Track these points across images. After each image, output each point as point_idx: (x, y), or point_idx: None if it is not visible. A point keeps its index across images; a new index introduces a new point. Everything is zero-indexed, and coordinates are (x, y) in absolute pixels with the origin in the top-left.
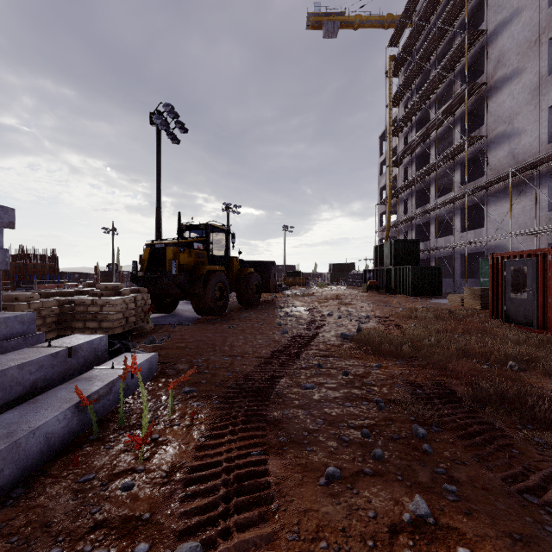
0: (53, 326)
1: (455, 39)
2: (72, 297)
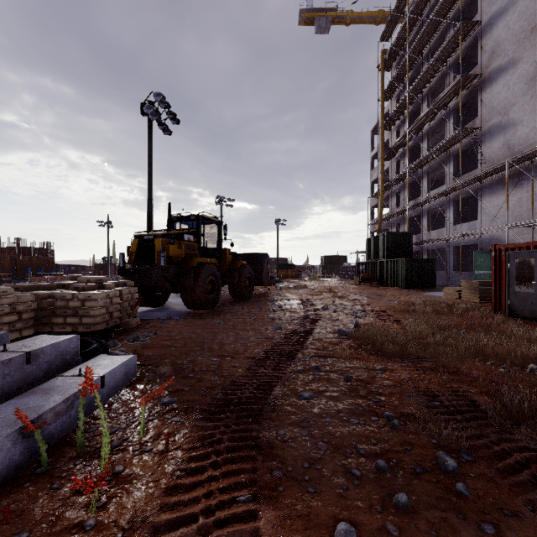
0: (30, 322)
1: (448, 31)
2: (53, 290)
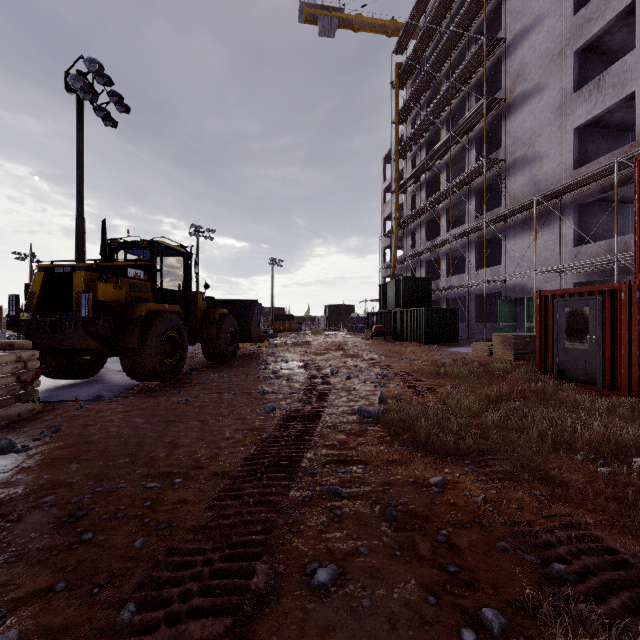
0: None
1: (470, 48)
2: None
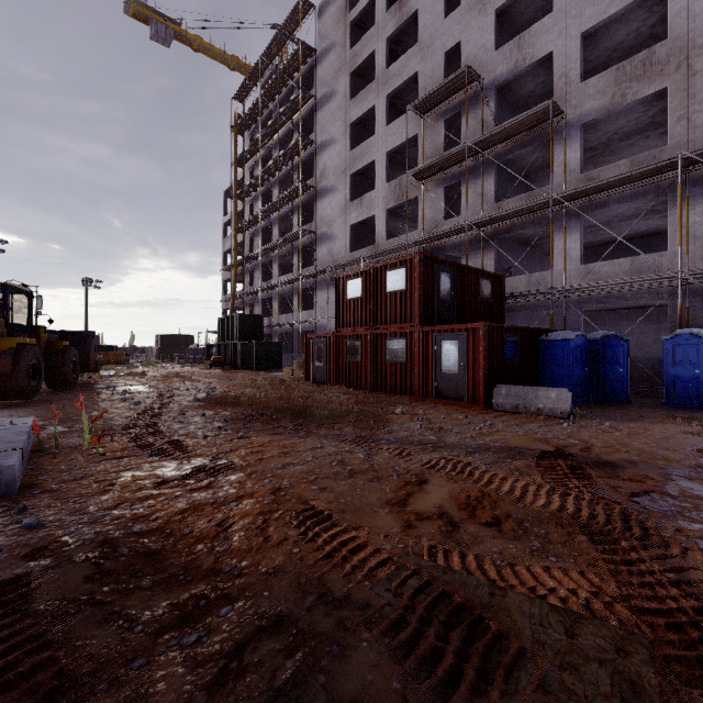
0: None
1: (294, 133)
2: None
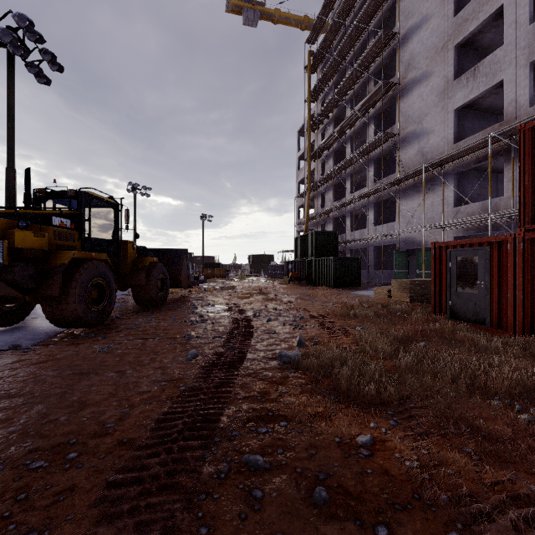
0: None
1: (370, 40)
2: None
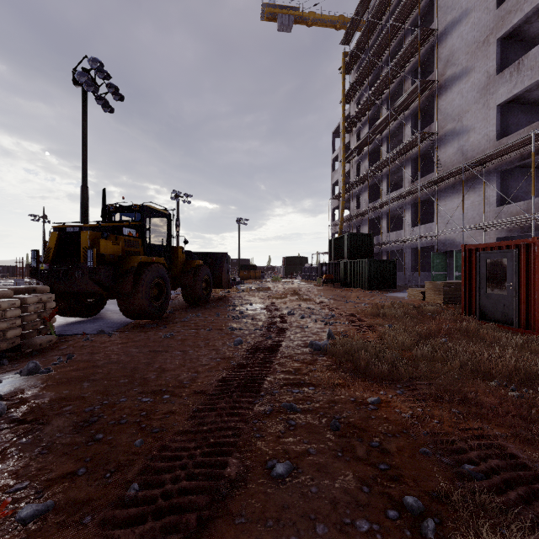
0: None
1: (406, 38)
2: None
